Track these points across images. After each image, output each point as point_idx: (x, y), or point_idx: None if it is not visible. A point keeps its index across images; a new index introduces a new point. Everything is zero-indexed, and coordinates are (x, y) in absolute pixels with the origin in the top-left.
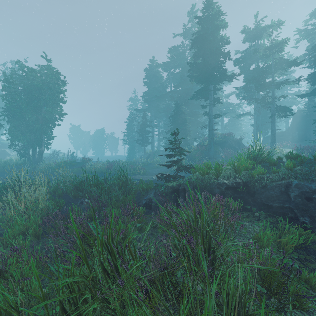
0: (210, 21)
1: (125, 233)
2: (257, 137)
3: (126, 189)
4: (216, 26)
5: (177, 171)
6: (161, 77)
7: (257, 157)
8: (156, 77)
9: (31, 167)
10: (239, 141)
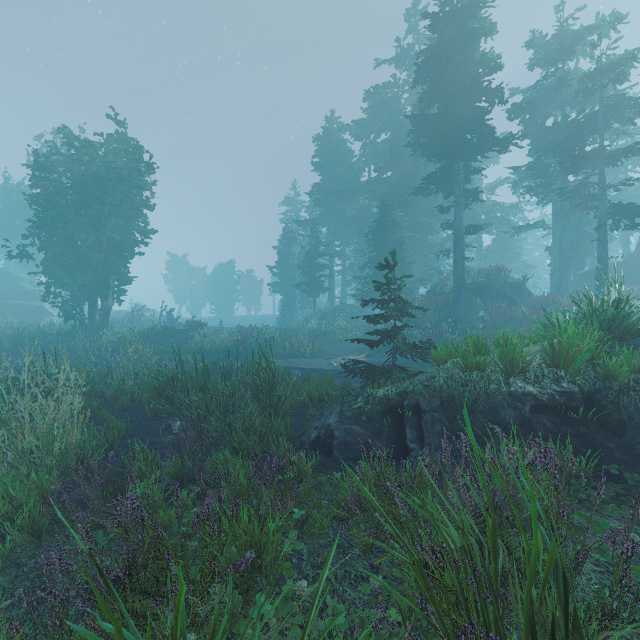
0: (456, 23)
1: (258, 545)
2: (563, 274)
3: (271, 399)
4: (470, 32)
5: (392, 356)
6: (348, 152)
7: (614, 324)
8: (338, 152)
9: (86, 340)
10: (519, 284)
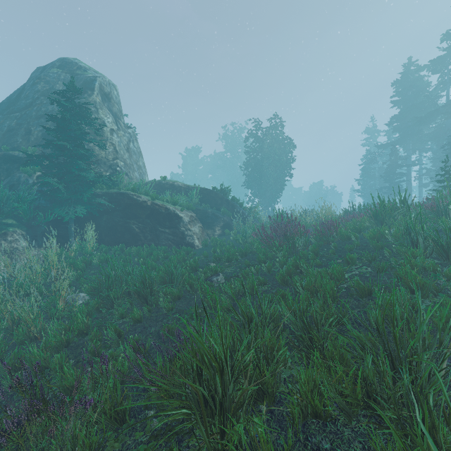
0: None
1: None
2: None
3: None
4: None
5: None
6: (425, 84)
7: None
8: (415, 87)
9: None
10: None
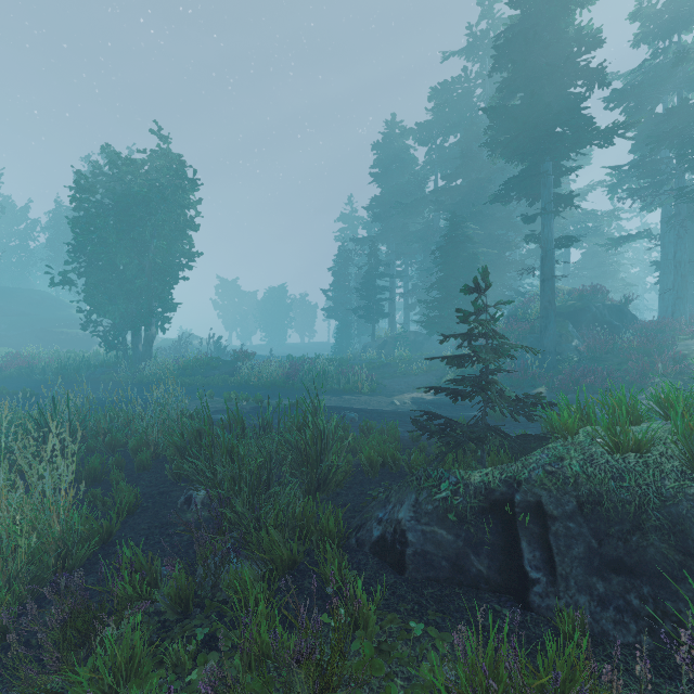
0: None
1: None
2: (678, 294)
3: (318, 469)
4: (564, 2)
5: (482, 412)
6: (411, 159)
7: None
8: (400, 160)
9: (129, 372)
10: (621, 307)
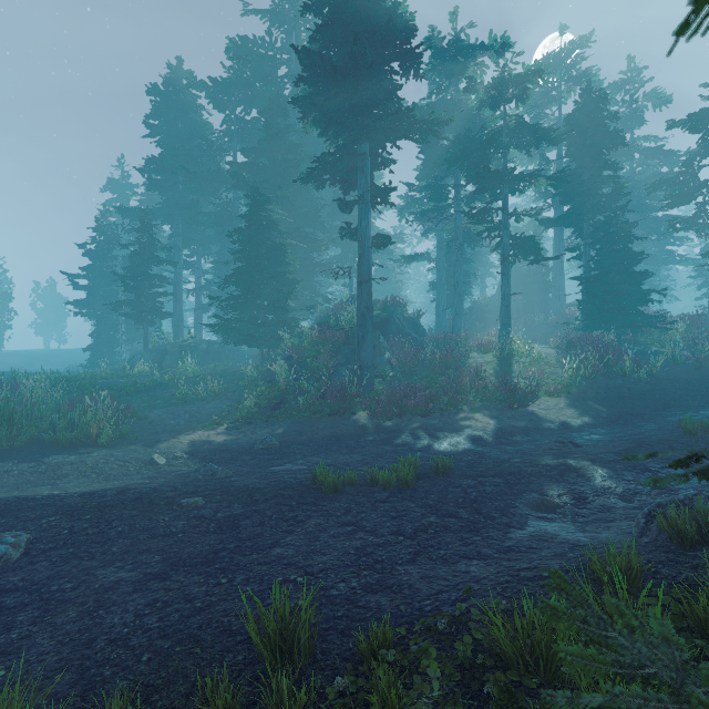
0: None
1: None
2: (457, 311)
3: None
4: None
5: None
6: (204, 124)
7: None
8: (188, 120)
9: None
10: (415, 320)
